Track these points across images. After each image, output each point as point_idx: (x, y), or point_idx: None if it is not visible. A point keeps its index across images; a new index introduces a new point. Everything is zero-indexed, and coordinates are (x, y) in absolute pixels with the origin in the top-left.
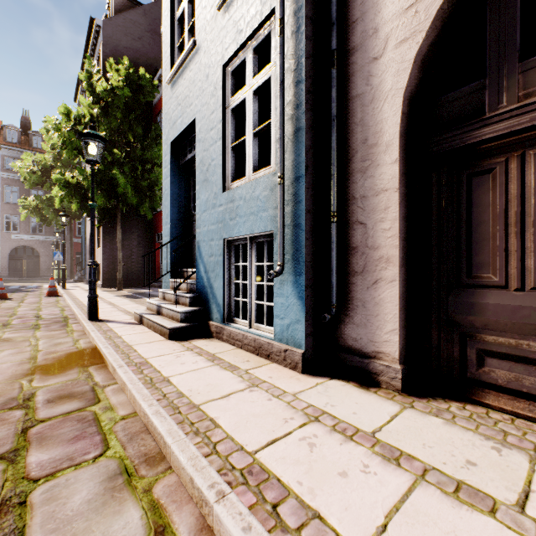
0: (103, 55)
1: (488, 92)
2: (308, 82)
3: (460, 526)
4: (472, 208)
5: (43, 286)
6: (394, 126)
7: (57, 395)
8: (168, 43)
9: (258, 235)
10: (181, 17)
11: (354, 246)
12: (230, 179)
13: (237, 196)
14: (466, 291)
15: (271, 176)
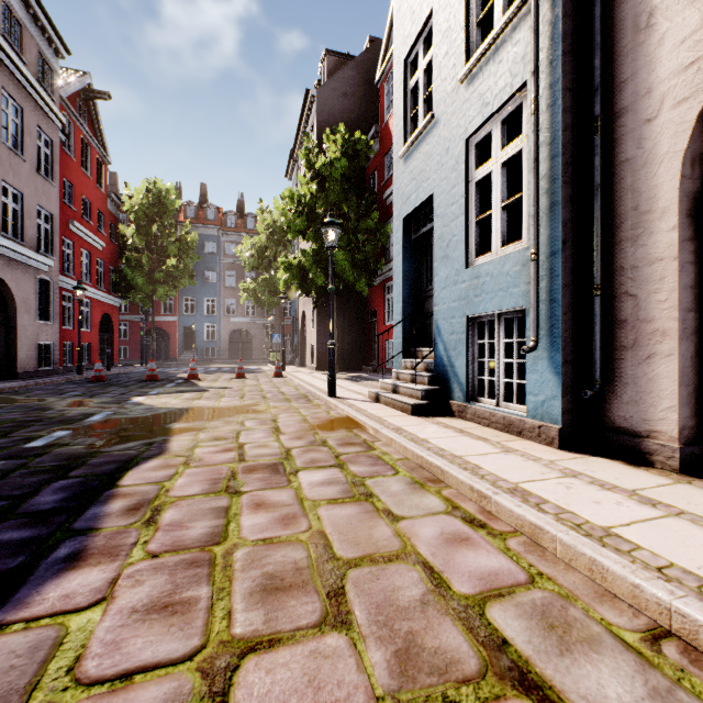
0: (317, 126)
1: None
2: (566, 155)
3: (699, 536)
4: None
5: (262, 369)
6: (671, 192)
7: (342, 442)
8: (400, 117)
9: (506, 311)
10: (414, 87)
11: (622, 320)
12: (474, 255)
13: (482, 272)
14: None
15: (523, 251)
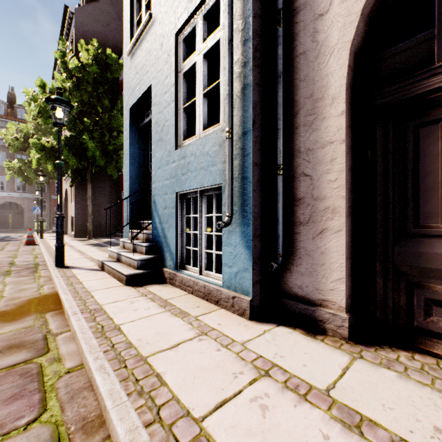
0: (76, 38)
1: (437, 41)
2: (255, 40)
3: None
4: (420, 158)
5: (24, 236)
6: (341, 79)
7: (7, 345)
8: (128, 20)
9: (207, 189)
10: None
11: (300, 197)
12: (182, 138)
13: (188, 152)
14: (412, 240)
15: (220, 132)
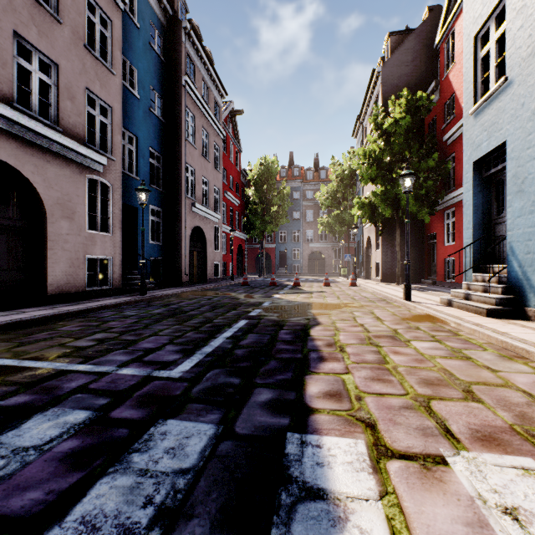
0: (382, 94)
1: None
2: None
3: None
4: None
5: (336, 280)
6: None
7: (431, 329)
8: (470, 82)
9: None
10: (484, 55)
11: None
12: None
13: None
14: None
15: None
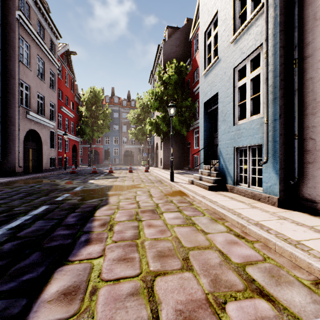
0: (163, 60)
1: None
2: (281, 76)
3: None
4: None
5: (139, 168)
6: None
7: (179, 201)
8: (202, 57)
9: (253, 145)
10: (209, 44)
11: (308, 150)
12: (237, 119)
13: (241, 127)
14: None
15: (260, 119)
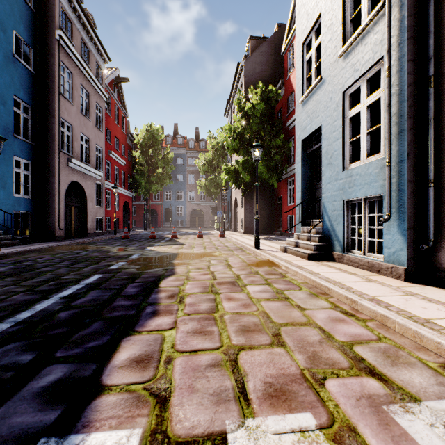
0: (244, 84)
1: None
2: (409, 101)
3: None
4: None
5: (211, 232)
6: None
7: (267, 273)
8: (299, 78)
9: (370, 197)
10: (308, 59)
11: None
12: (348, 162)
13: (354, 173)
14: None
15: (380, 160)
